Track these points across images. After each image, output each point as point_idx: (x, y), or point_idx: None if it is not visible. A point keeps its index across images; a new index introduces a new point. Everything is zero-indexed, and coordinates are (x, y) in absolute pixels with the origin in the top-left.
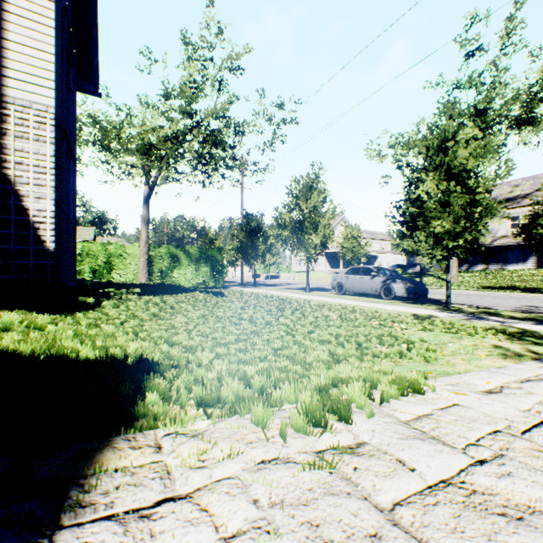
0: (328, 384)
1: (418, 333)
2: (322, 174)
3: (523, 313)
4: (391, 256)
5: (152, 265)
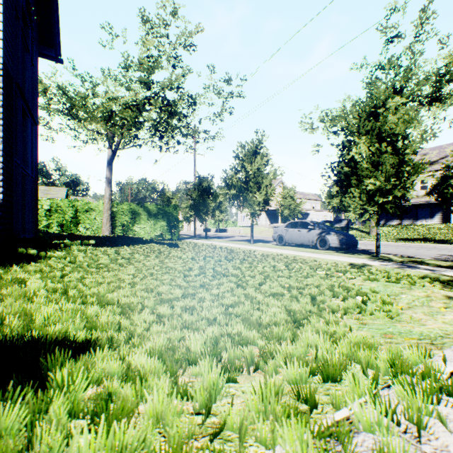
0: (315, 388)
1: (366, 283)
2: (265, 140)
3: (446, 262)
4: (320, 213)
5: (115, 219)
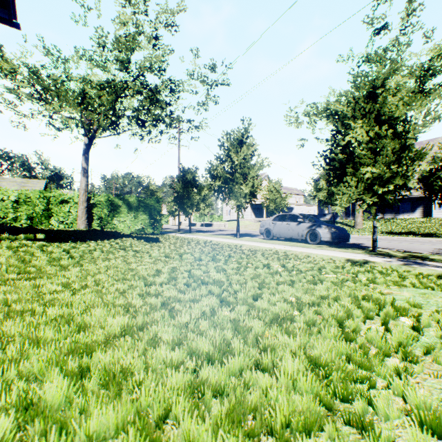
0: None
1: (394, 290)
2: (252, 129)
3: None
4: (304, 208)
5: (91, 212)
